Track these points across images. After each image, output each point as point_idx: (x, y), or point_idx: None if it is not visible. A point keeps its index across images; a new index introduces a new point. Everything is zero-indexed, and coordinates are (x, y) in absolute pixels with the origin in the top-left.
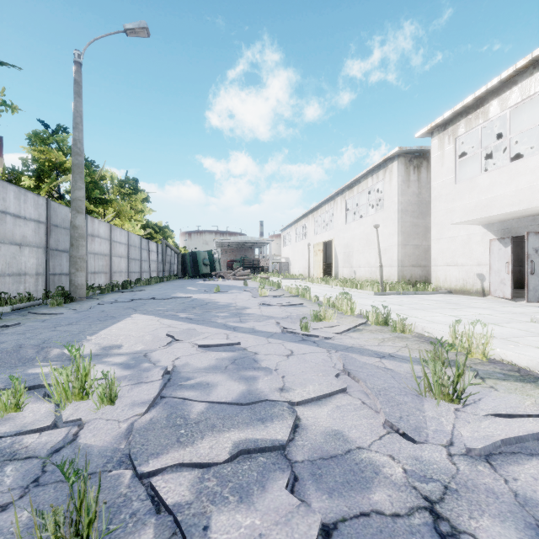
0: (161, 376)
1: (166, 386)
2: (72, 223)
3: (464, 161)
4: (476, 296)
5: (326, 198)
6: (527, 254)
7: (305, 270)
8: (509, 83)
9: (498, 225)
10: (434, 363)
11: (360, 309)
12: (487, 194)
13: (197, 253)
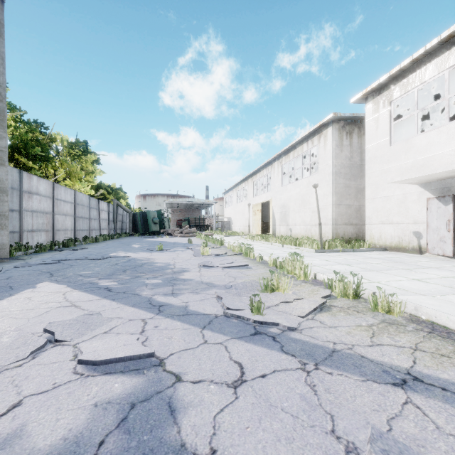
0: None
1: None
2: None
3: (395, 126)
4: (412, 253)
5: (264, 163)
6: None
7: (245, 228)
8: (448, 44)
9: (436, 184)
10: None
11: (314, 273)
12: (424, 154)
13: (147, 212)
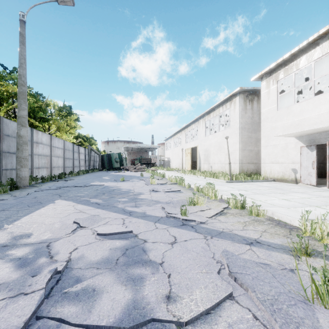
0: (45, 284)
1: (51, 292)
2: (18, 133)
3: (281, 96)
4: (291, 183)
5: (193, 120)
6: (328, 156)
7: (179, 165)
8: (313, 45)
9: (306, 137)
10: (323, 271)
11: (221, 195)
12: (298, 117)
13: (111, 154)
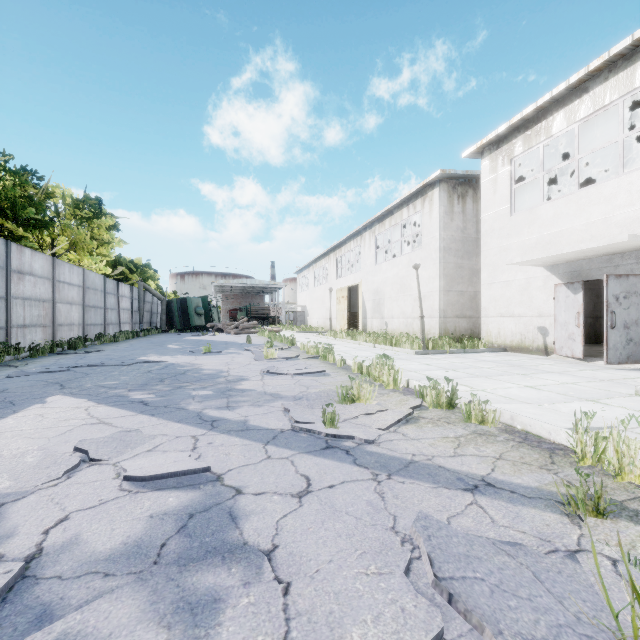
0: None
1: None
2: None
3: (518, 189)
4: (537, 354)
5: (351, 233)
6: (607, 303)
7: (325, 322)
8: (578, 91)
9: (564, 266)
10: None
11: (406, 380)
12: (550, 229)
13: (187, 299)
